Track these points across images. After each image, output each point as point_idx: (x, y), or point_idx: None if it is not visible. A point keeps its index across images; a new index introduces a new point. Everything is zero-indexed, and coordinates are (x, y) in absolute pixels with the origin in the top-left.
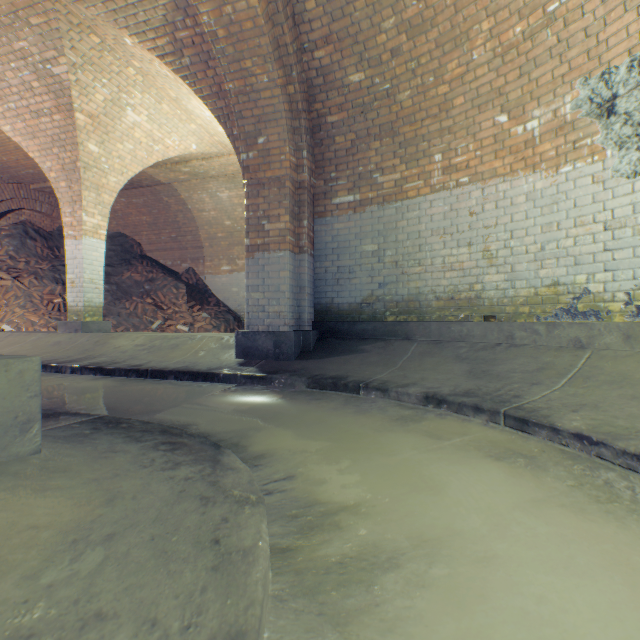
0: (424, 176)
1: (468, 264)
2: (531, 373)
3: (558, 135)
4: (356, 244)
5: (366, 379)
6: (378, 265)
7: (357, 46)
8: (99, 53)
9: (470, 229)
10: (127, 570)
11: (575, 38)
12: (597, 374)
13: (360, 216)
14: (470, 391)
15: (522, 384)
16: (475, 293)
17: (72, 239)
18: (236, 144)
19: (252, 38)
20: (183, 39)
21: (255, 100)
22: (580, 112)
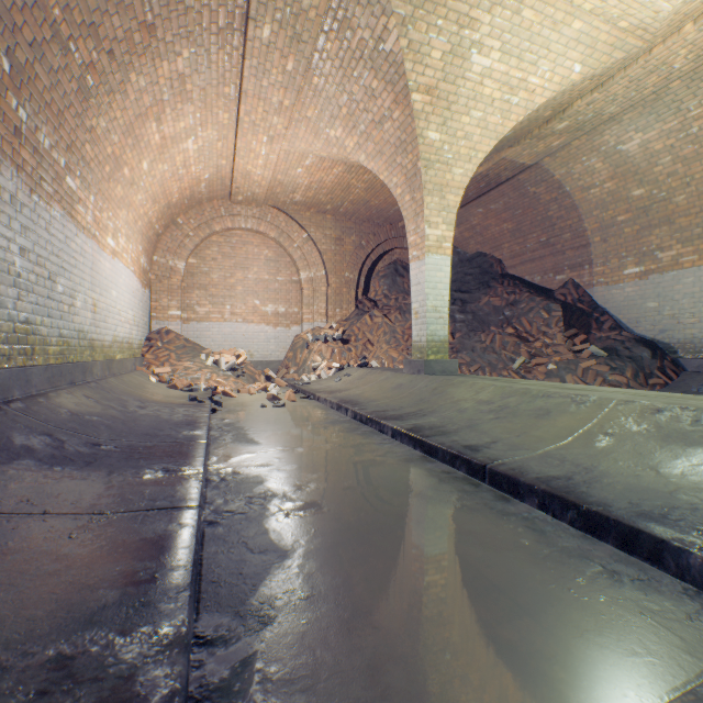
0: None
1: None
2: None
3: None
4: None
5: None
6: None
7: None
8: None
9: None
10: None
11: None
12: None
13: None
14: None
15: None
16: None
17: (415, 261)
18: None
19: None
20: None
21: None
22: None
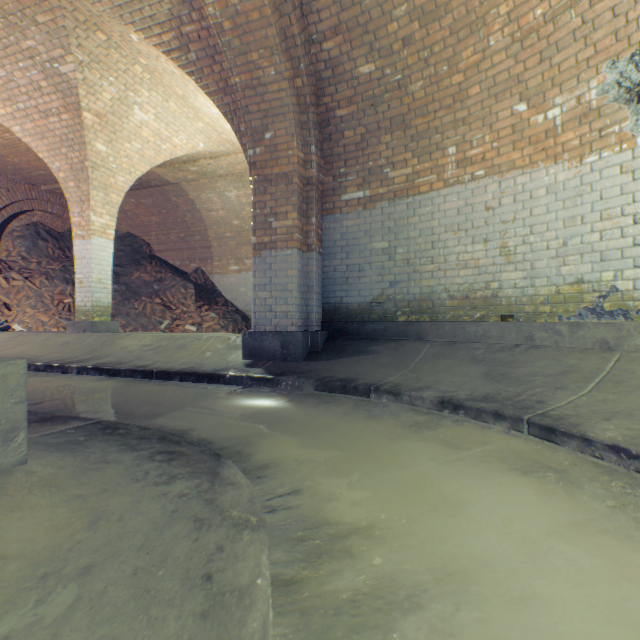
0: (437, 170)
1: (484, 261)
2: (554, 377)
3: (582, 123)
4: (366, 242)
5: (377, 382)
6: (389, 263)
7: (367, 36)
8: (106, 51)
9: (486, 225)
10: (100, 616)
11: (602, 18)
12: (628, 378)
13: (370, 213)
14: (489, 396)
15: (545, 388)
16: (491, 292)
17: (80, 239)
18: (243, 141)
19: (259, 29)
20: (189, 34)
21: (262, 94)
22: (607, 98)
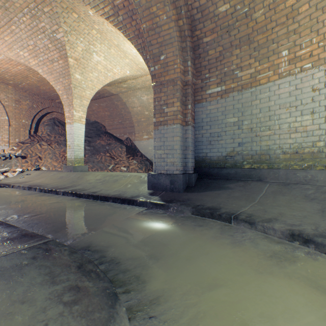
0: (273, 68)
1: (311, 127)
2: None
3: None
4: (222, 118)
5: (235, 211)
6: (238, 131)
7: None
8: (77, 23)
9: (313, 101)
10: None
11: None
12: None
13: (225, 100)
14: None
15: None
16: (317, 148)
17: (69, 124)
18: (148, 64)
19: None
20: (118, 5)
21: (158, 32)
22: None
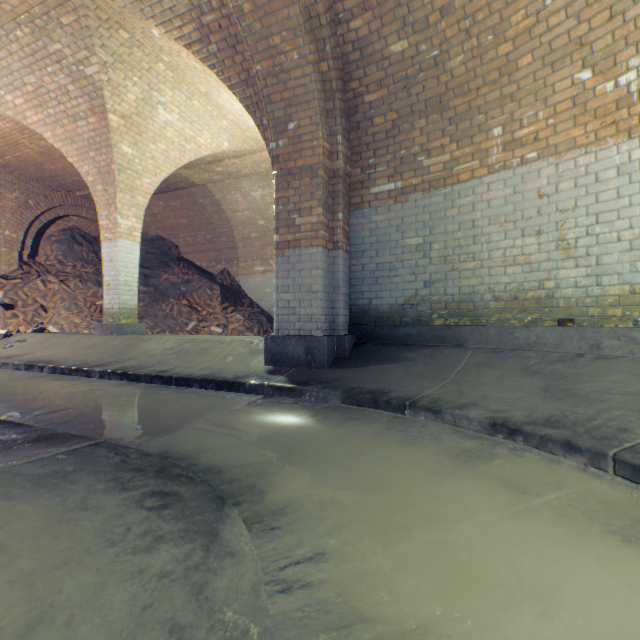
0: (479, 155)
1: (536, 257)
2: (635, 396)
3: None
4: (397, 238)
5: (412, 395)
6: (423, 261)
7: (399, 9)
8: (129, 50)
9: (539, 214)
10: None
11: None
12: None
13: (402, 206)
14: (553, 418)
15: (625, 411)
16: (546, 292)
17: (108, 242)
18: (266, 134)
19: (280, 9)
20: (209, 24)
21: (284, 81)
22: None
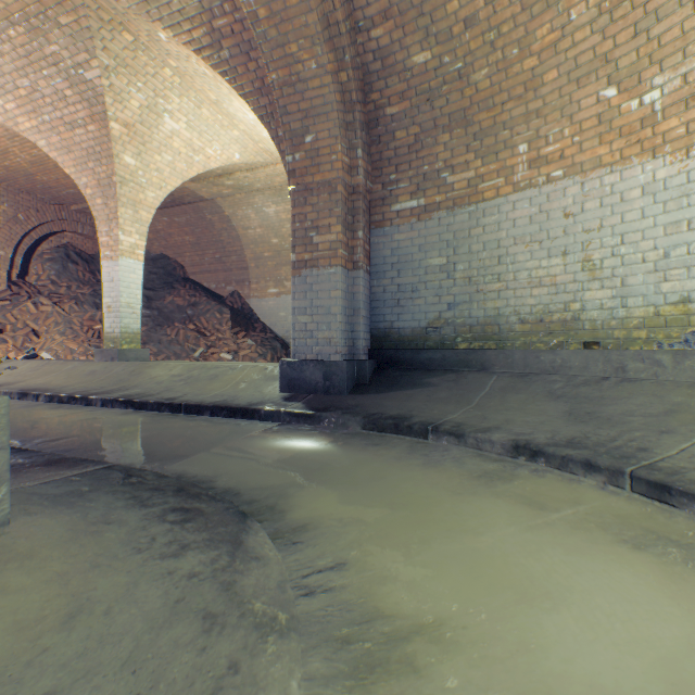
0: (505, 172)
1: (562, 278)
2: (657, 417)
3: (690, 106)
4: (420, 258)
5: (435, 420)
6: (447, 282)
7: (422, 19)
8: (133, 53)
9: (565, 234)
10: None
11: None
12: None
13: (425, 224)
14: (575, 440)
15: (646, 432)
16: (572, 314)
17: (108, 260)
18: (281, 147)
19: (298, 16)
20: (221, 28)
21: (302, 91)
22: None
